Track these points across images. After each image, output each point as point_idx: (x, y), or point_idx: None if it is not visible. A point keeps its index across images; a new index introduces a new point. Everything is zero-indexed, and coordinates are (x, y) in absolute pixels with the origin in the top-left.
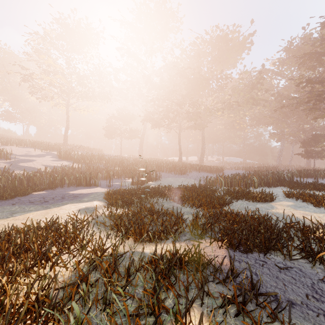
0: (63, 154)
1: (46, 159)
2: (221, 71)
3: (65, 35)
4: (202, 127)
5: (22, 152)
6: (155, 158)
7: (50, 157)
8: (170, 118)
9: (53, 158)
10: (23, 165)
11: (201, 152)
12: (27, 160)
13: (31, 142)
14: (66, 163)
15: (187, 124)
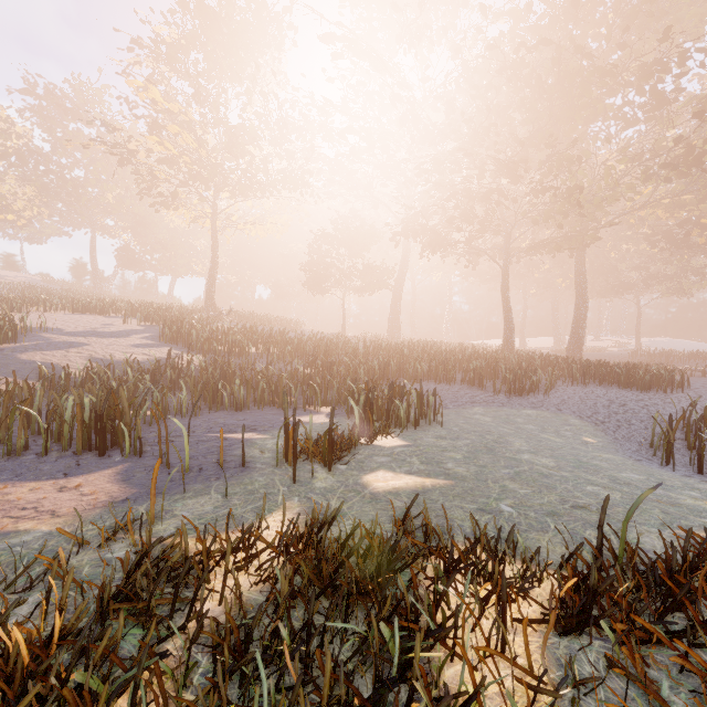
0: (170, 329)
1: (125, 341)
2: (665, 29)
3: (197, 31)
4: (580, 243)
5: (89, 325)
6: (432, 341)
7: (142, 336)
8: (476, 216)
9: (145, 340)
10: (27, 357)
11: (573, 320)
12: (62, 345)
13: (131, 304)
14: (164, 354)
15: (525, 242)
